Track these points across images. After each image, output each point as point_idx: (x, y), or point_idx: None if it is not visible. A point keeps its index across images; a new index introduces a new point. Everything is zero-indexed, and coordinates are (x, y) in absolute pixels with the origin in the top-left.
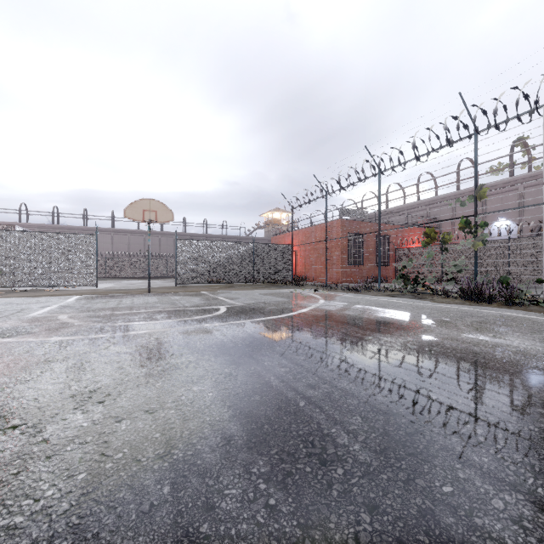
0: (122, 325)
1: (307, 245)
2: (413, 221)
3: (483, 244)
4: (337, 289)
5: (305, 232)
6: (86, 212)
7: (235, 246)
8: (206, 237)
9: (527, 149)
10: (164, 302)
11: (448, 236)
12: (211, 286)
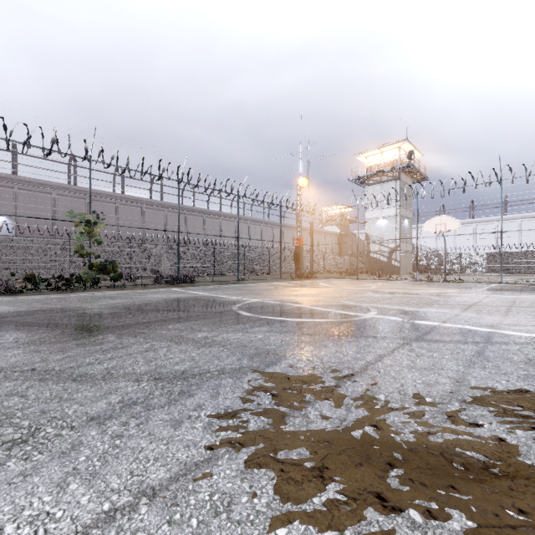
0: None
1: None
2: None
3: None
4: None
5: None
6: None
7: None
8: None
9: None
10: None
11: None
12: None
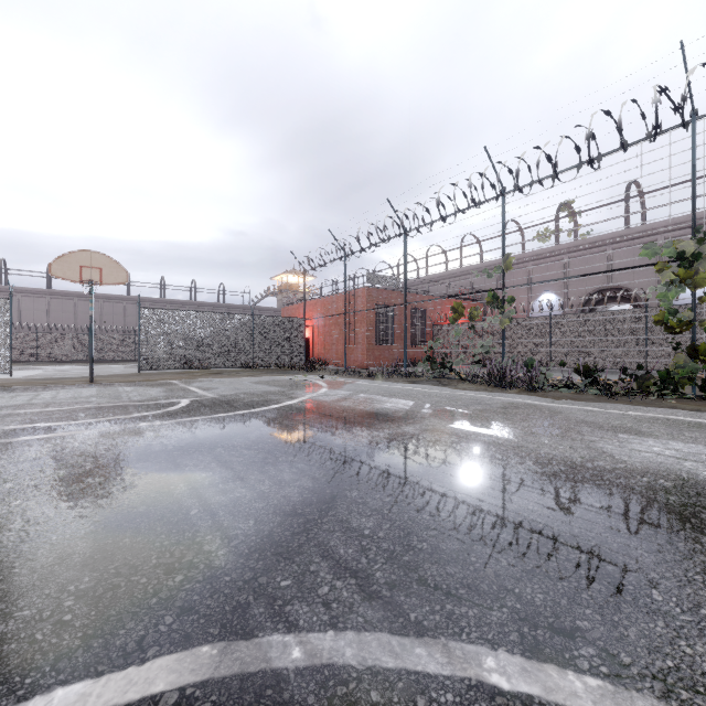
0: (15, 428)
1: (327, 318)
2: (456, 292)
3: (509, 322)
4: (357, 375)
5: (325, 302)
6: (4, 265)
7: (227, 319)
8: (194, 305)
9: (572, 215)
10: (105, 395)
11: (476, 312)
12: (189, 373)
